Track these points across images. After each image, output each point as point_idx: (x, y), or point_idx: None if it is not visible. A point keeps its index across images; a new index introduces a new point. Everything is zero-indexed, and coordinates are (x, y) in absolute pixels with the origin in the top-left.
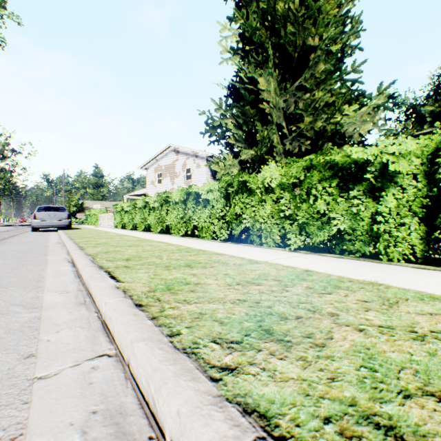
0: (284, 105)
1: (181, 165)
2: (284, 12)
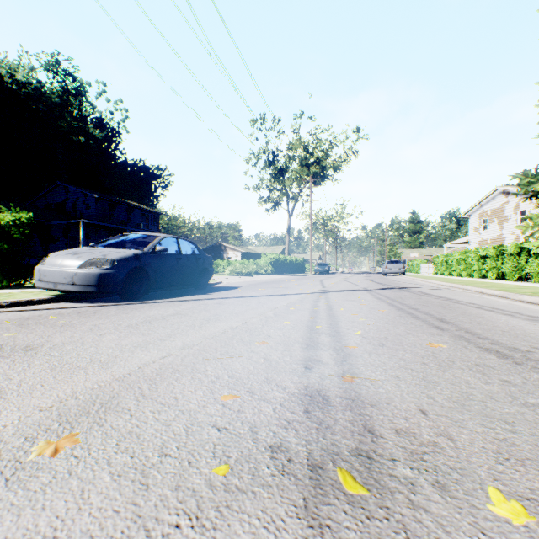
0: None
1: (511, 207)
2: None
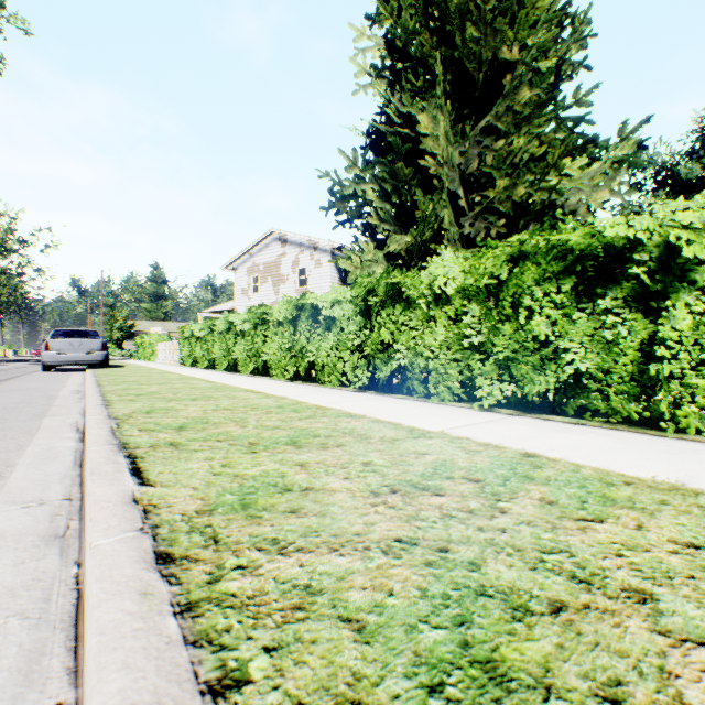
0: (461, 161)
1: (291, 262)
2: (461, 3)
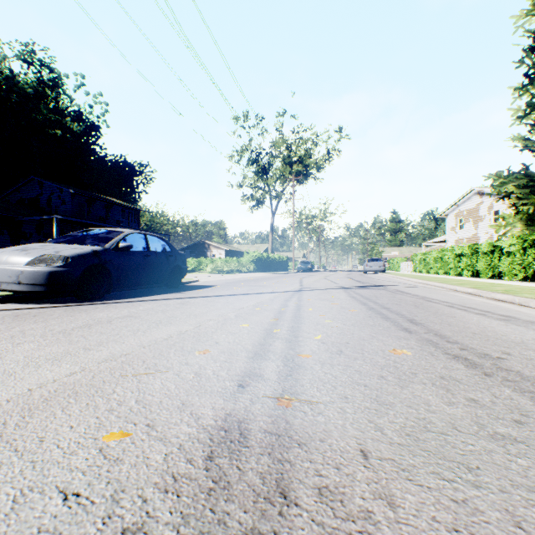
0: None
1: (486, 207)
2: None
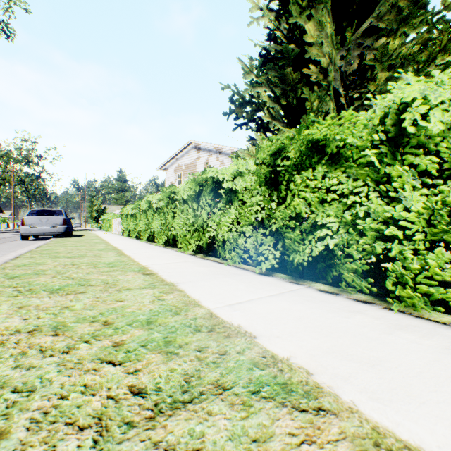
0: (341, 63)
1: (203, 163)
2: None
